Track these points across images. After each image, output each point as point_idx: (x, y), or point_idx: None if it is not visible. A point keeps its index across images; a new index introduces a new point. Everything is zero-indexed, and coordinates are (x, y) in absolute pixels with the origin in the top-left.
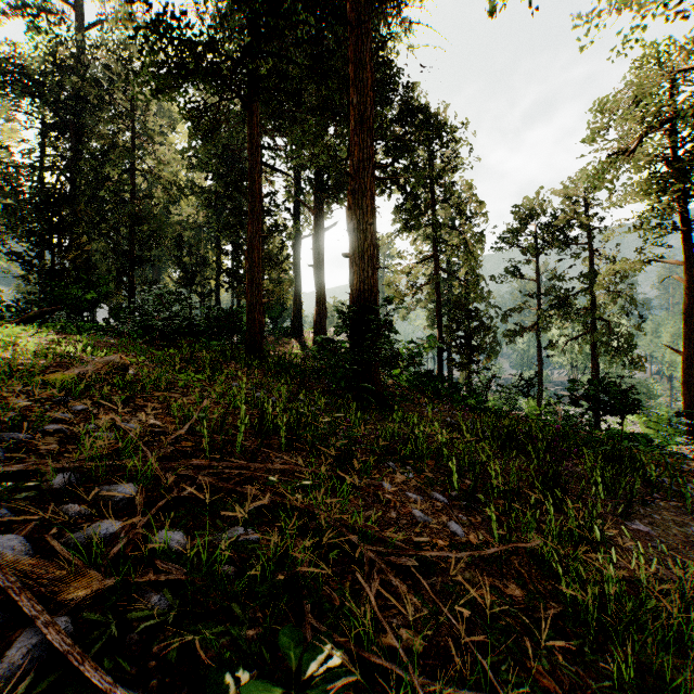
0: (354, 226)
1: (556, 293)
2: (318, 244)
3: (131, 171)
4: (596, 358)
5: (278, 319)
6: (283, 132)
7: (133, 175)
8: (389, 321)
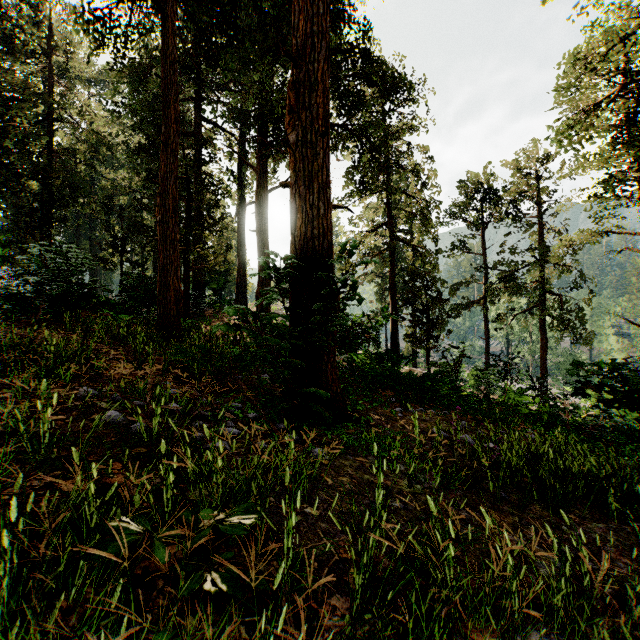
0: (296, 136)
1: (507, 266)
2: (261, 207)
3: (48, 122)
4: (545, 332)
5: (221, 291)
6: (224, 87)
7: (51, 125)
8: (354, 282)
